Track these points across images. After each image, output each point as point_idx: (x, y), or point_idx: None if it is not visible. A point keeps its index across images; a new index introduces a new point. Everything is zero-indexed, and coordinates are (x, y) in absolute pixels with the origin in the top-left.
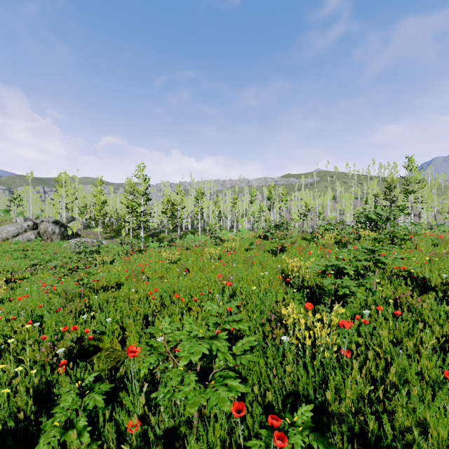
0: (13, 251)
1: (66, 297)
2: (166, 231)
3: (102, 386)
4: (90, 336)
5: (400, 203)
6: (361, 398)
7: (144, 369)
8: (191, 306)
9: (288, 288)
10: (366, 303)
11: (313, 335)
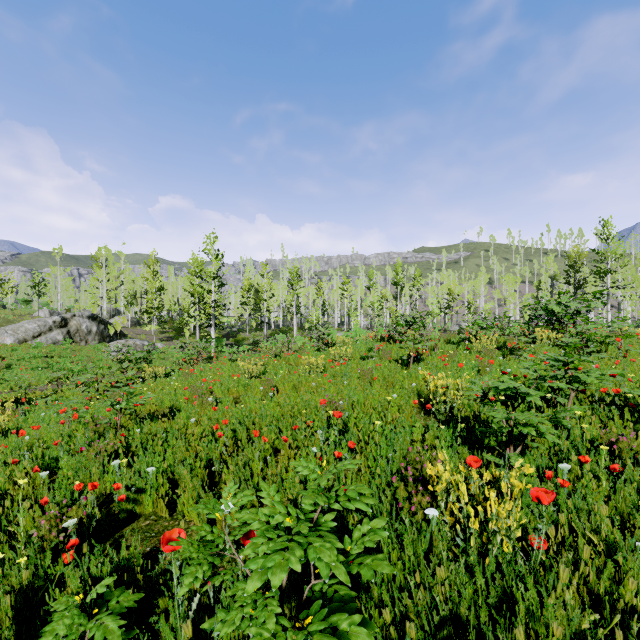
0: (32, 358)
1: (96, 428)
2: (247, 329)
3: (122, 599)
4: (121, 496)
5: (589, 288)
6: (574, 632)
7: (184, 587)
8: (279, 447)
9: (430, 421)
10: (559, 448)
11: (483, 513)
